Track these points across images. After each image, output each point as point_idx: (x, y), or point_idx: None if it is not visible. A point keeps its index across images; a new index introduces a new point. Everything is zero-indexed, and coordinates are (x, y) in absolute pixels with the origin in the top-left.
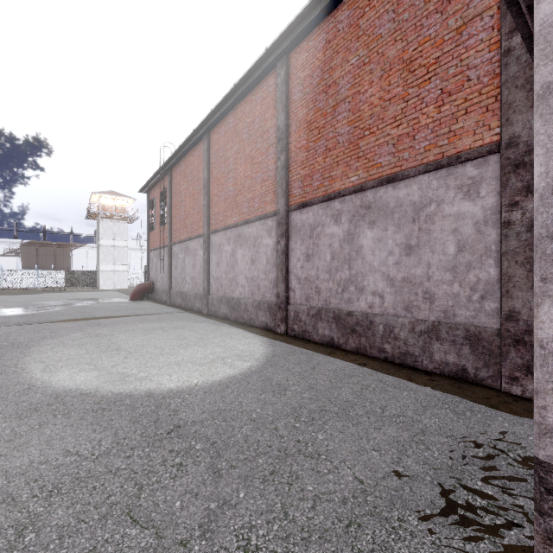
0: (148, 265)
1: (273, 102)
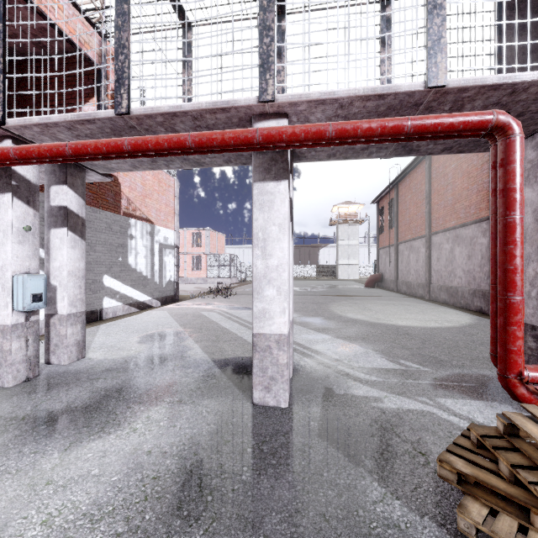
0: (377, 260)
1: None
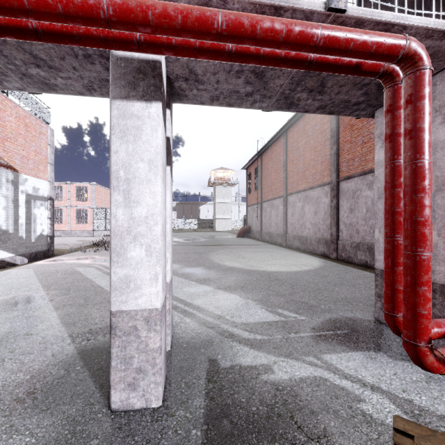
0: (246, 215)
1: None
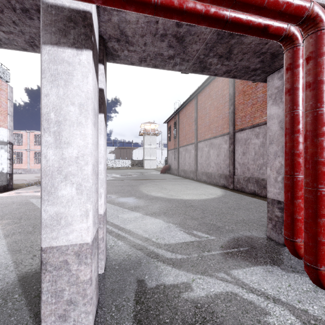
0: (167, 157)
1: (227, 82)
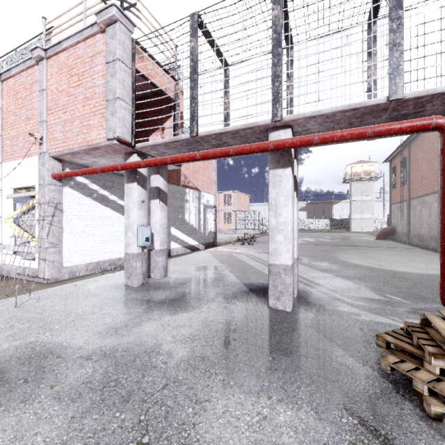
0: (390, 215)
1: None
